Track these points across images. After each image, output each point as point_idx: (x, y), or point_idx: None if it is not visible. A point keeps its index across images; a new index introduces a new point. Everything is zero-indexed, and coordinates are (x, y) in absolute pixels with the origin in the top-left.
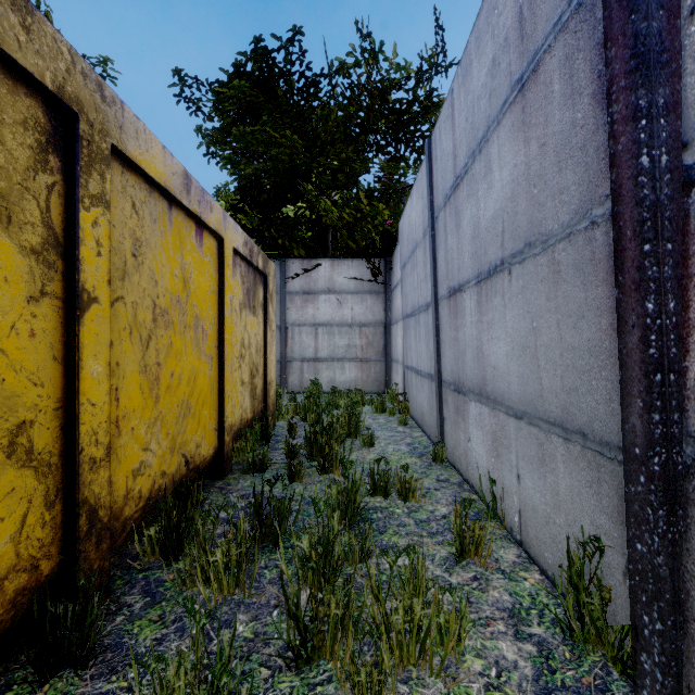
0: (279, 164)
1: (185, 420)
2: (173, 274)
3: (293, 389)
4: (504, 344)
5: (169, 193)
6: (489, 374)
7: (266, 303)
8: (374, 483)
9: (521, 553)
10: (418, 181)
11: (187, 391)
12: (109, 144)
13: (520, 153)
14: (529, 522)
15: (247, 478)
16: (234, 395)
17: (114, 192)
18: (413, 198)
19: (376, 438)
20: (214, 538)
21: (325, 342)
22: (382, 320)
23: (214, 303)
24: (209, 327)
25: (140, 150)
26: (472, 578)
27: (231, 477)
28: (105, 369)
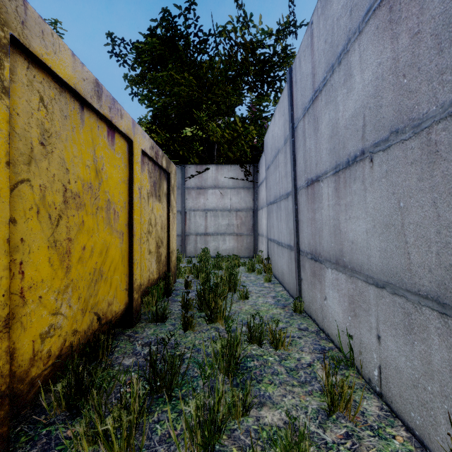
0: (180, 98)
1: (97, 285)
2: (85, 164)
3: (190, 254)
4: (364, 223)
5: (80, 95)
6: (346, 247)
7: (169, 193)
8: (250, 334)
9: (382, 405)
10: (280, 104)
11: (99, 261)
12: (7, 34)
13: (386, 50)
14: (391, 380)
15: (151, 326)
16: (142, 262)
17: (18, 83)
18: (275, 117)
19: (249, 292)
20: (117, 387)
21: (212, 222)
22: (251, 207)
23: (125, 191)
24: (120, 209)
25: (47, 50)
26: (345, 435)
27: (139, 325)
28: (3, 246)
